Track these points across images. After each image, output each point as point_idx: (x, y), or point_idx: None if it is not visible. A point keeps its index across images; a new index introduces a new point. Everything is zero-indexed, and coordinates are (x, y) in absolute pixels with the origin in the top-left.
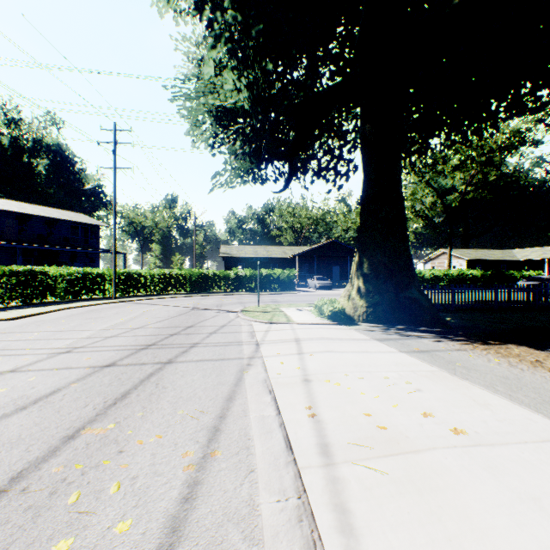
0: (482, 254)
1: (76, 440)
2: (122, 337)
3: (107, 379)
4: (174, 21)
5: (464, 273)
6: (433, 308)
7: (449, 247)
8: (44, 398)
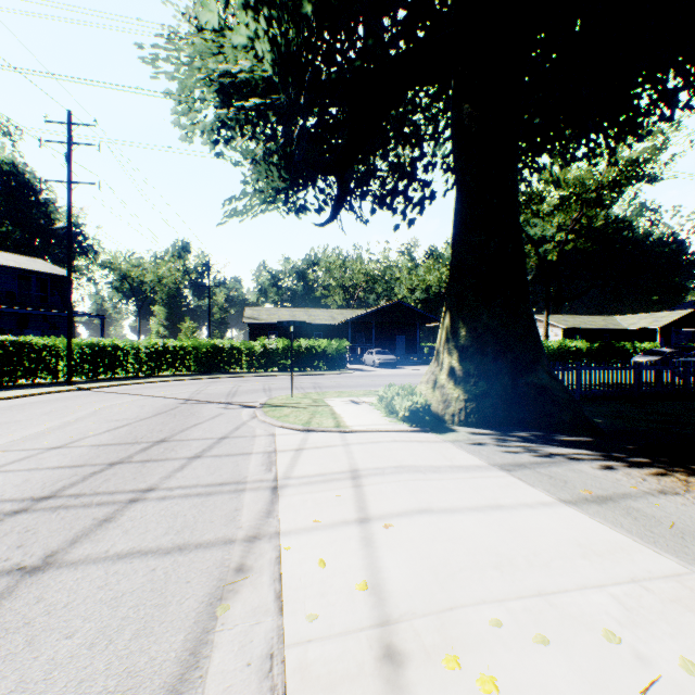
0: (581, 322)
1: None
2: (2, 473)
3: None
4: None
5: (566, 345)
6: (574, 401)
7: (545, 312)
8: None
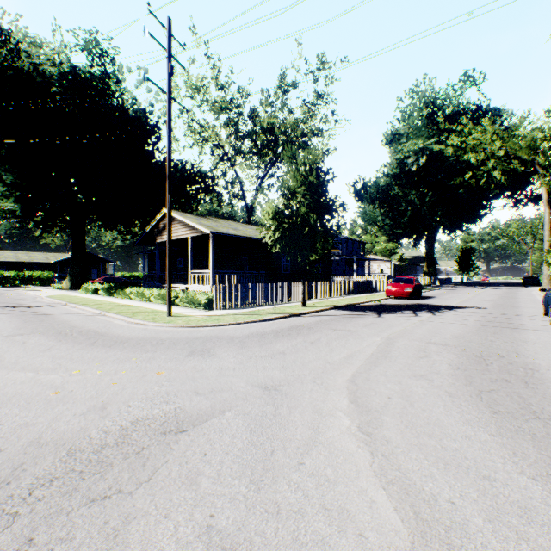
0: None
1: None
2: None
3: None
4: None
5: None
6: None
7: None
8: None
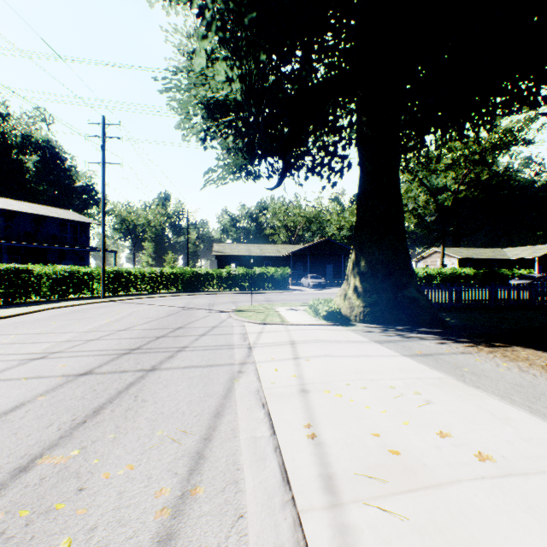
0: (474, 253)
1: (28, 473)
2: (105, 340)
3: (80, 390)
4: (163, 9)
5: (457, 272)
6: (432, 307)
7: (441, 246)
8: (2, 415)
